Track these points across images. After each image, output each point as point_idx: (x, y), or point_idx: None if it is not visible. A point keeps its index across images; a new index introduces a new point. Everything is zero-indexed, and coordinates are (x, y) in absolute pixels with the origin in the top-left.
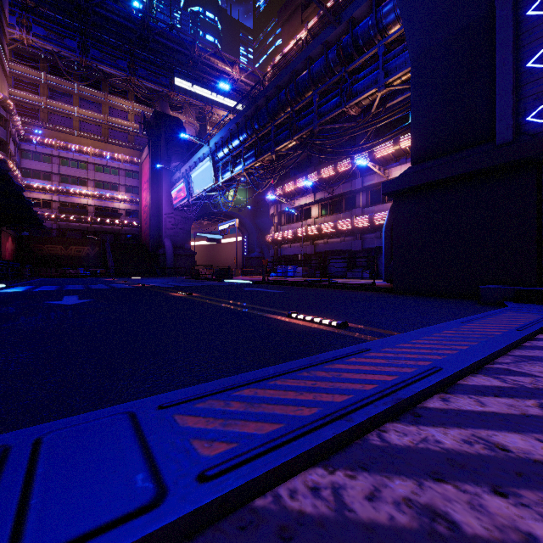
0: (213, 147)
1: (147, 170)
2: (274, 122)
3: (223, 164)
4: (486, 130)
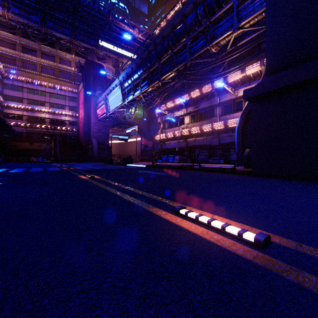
0: (121, 80)
1: (82, 96)
2: (160, 61)
3: (128, 90)
4: None
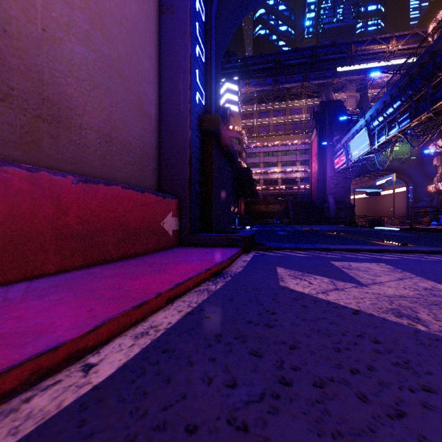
0: (368, 118)
1: (315, 146)
2: (430, 84)
3: (378, 130)
4: None
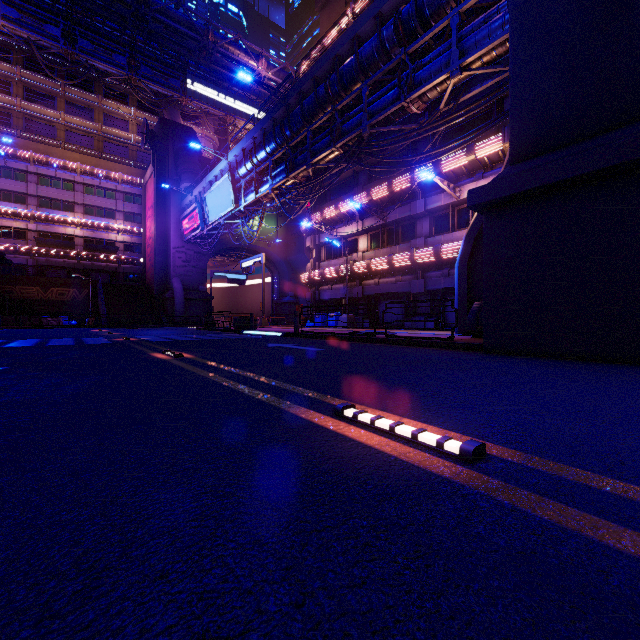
0: (233, 161)
1: (151, 192)
2: (310, 126)
3: (246, 183)
4: (634, 103)
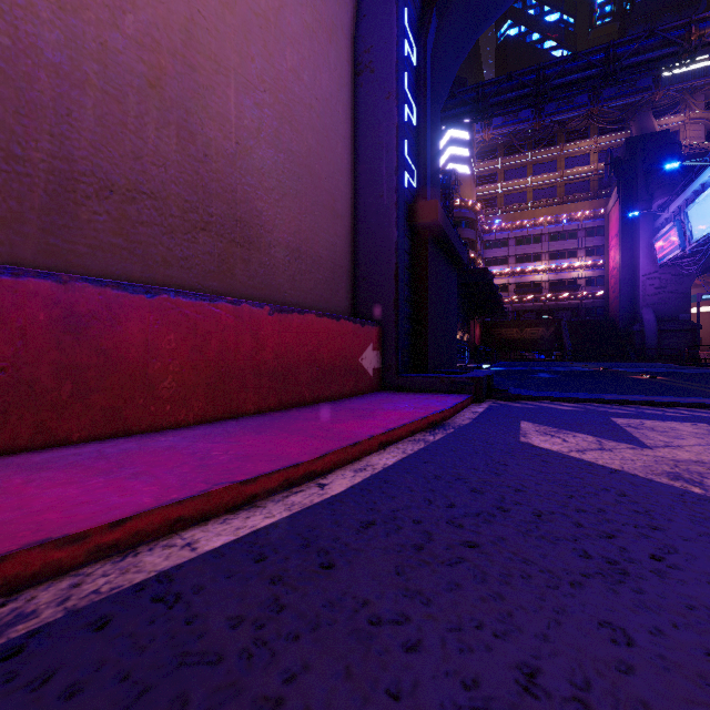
0: None
1: (615, 221)
2: None
3: None
4: None
